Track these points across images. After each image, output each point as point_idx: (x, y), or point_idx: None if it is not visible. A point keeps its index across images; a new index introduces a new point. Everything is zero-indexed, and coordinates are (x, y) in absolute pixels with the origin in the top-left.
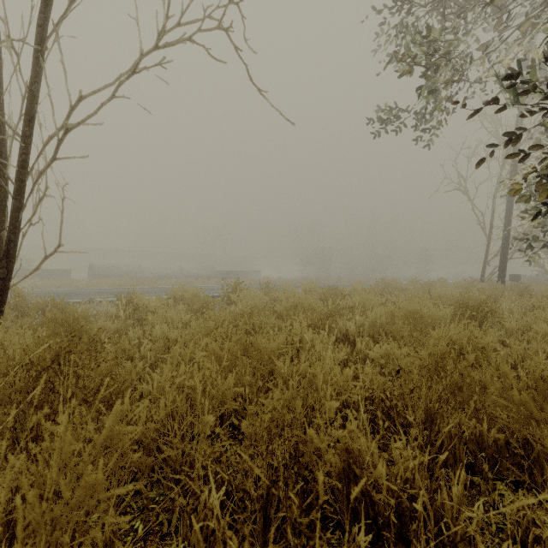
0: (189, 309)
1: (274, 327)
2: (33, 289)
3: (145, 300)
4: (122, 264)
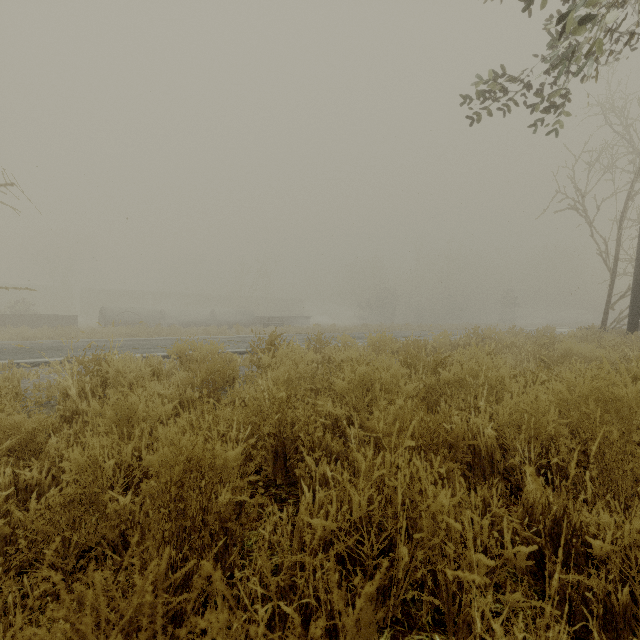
0: (190, 381)
1: (331, 420)
2: (7, 342)
3: (120, 367)
4: (140, 308)
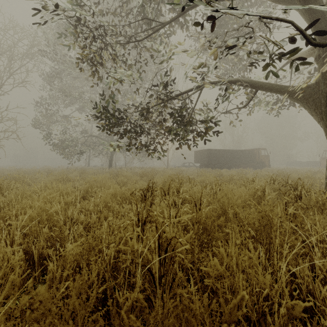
0: None
1: None
2: None
3: None
4: None
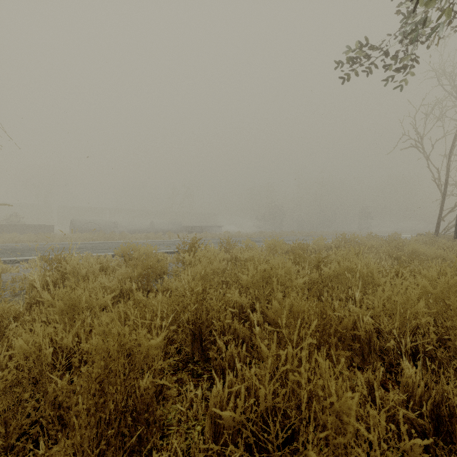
0: (129, 275)
1: (238, 307)
2: None
3: (75, 264)
4: (99, 220)
